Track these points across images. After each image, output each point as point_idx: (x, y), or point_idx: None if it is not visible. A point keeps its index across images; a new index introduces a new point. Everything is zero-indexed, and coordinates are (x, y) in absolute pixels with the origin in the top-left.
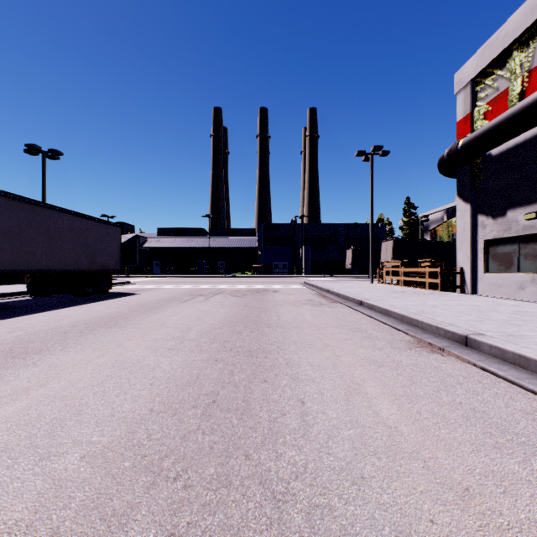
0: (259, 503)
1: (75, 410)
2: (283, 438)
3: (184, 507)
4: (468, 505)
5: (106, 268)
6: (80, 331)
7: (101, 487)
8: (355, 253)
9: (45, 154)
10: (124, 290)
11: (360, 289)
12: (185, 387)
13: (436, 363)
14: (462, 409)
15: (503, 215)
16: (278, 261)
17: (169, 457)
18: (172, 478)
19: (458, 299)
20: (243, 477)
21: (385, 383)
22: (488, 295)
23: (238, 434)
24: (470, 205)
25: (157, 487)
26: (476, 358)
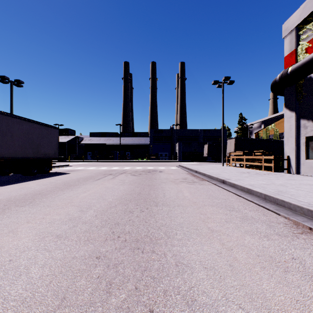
0: None
1: None
2: None
3: None
4: None
5: (47, 156)
6: None
7: None
8: (209, 147)
9: (12, 83)
10: (61, 171)
11: (218, 170)
12: None
13: None
14: None
15: None
16: (162, 152)
17: None
18: None
19: (293, 178)
20: None
21: None
22: (309, 175)
23: None
24: (294, 113)
25: None
26: None
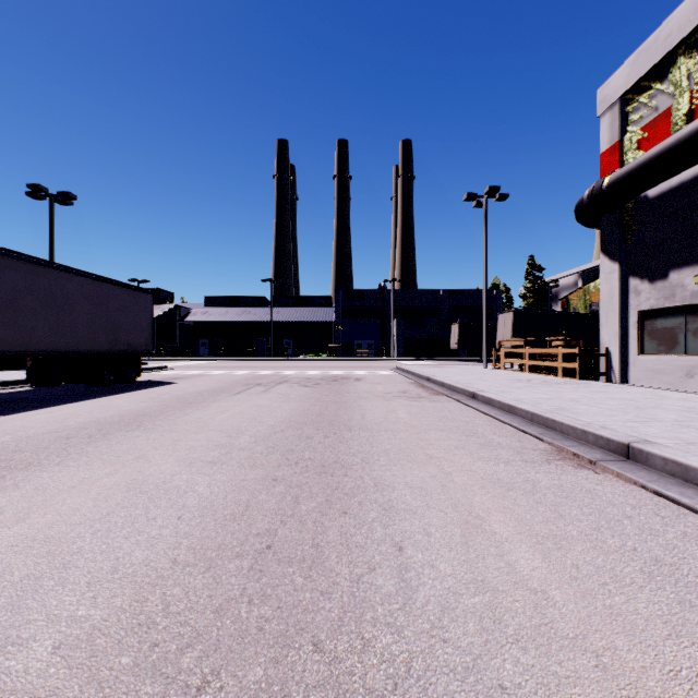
0: None
1: (61, 562)
2: (372, 611)
3: None
4: None
5: (132, 349)
6: (90, 435)
7: None
8: (462, 329)
9: (54, 198)
10: (158, 378)
11: (471, 377)
12: (227, 522)
13: (589, 485)
14: (640, 560)
15: (664, 277)
16: (361, 339)
17: (192, 647)
18: (194, 688)
19: (605, 390)
20: (309, 687)
21: (519, 515)
22: (644, 385)
23: (303, 603)
24: (618, 265)
25: None
26: (645, 477)
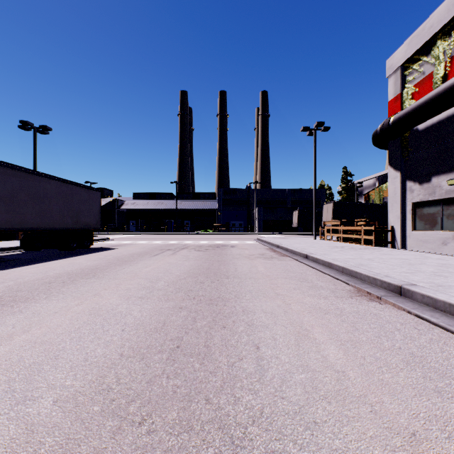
0: (218, 449)
1: (53, 355)
2: (240, 382)
3: (147, 453)
4: (416, 451)
5: (88, 227)
6: (63, 281)
7: (71, 432)
8: (300, 214)
9: (37, 130)
10: (104, 245)
11: (305, 245)
12: (152, 333)
13: (375, 311)
14: (402, 354)
15: (429, 181)
16: (235, 220)
17: (135, 401)
18: (137, 423)
19: (390, 253)
20: (204, 422)
21: (331, 329)
22: (415, 250)
23: (199, 378)
24: (399, 173)
25: (122, 432)
26: (410, 306)
